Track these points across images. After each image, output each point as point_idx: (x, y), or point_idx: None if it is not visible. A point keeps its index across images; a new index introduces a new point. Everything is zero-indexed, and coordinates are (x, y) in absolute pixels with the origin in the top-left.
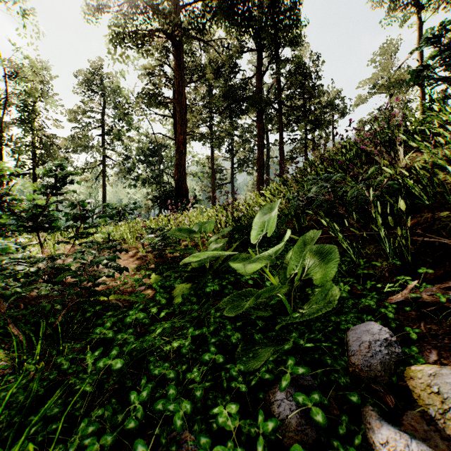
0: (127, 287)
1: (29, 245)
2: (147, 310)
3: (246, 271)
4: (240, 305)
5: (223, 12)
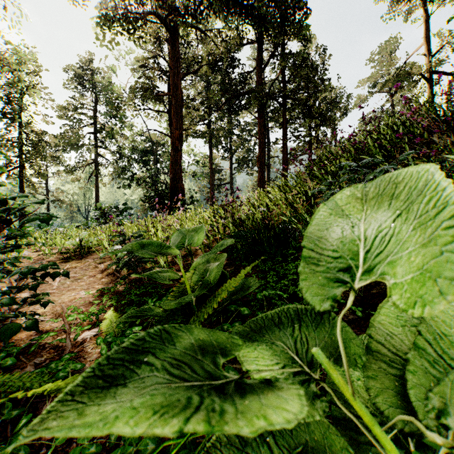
0: (57, 340)
1: None
2: None
3: None
4: None
5: None
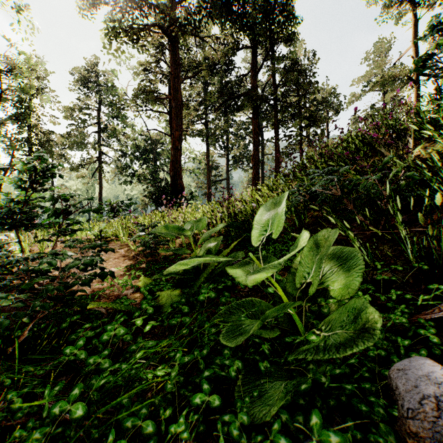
0: (112, 291)
1: (8, 244)
2: (131, 321)
3: (250, 283)
4: (241, 326)
5: (219, 8)
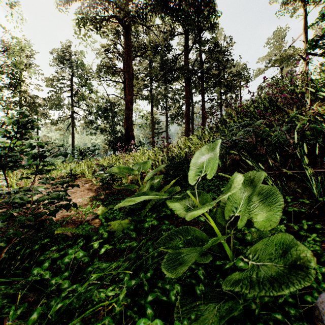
0: (77, 218)
1: None
2: (90, 244)
3: (187, 219)
4: (180, 256)
5: (160, 5)
